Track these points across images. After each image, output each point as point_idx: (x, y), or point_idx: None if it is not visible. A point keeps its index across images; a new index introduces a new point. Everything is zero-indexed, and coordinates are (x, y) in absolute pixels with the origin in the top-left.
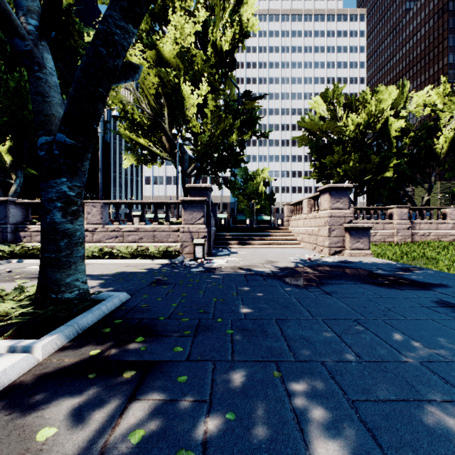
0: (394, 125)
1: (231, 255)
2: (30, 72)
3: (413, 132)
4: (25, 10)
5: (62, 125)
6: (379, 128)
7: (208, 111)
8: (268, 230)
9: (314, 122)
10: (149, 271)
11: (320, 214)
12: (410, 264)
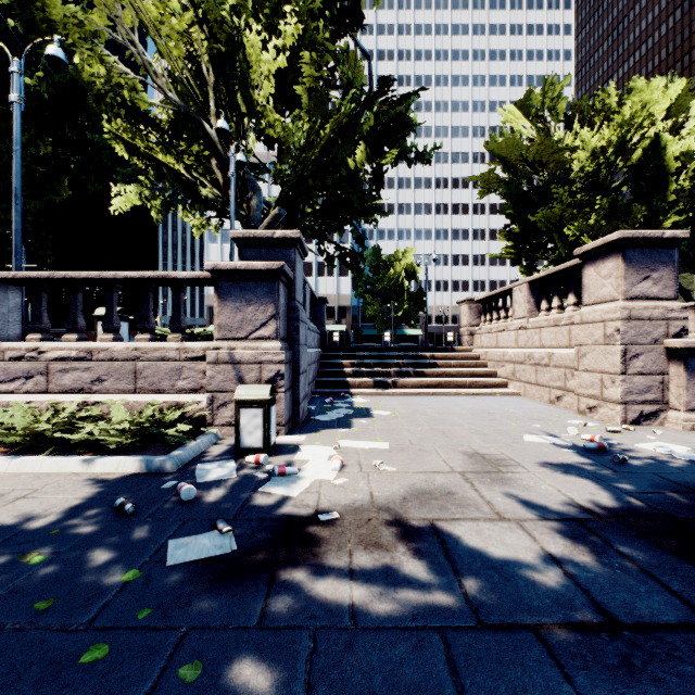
0: (674, 146)
1: (355, 424)
2: None
3: (691, 171)
4: None
5: None
6: (641, 155)
7: (303, 92)
8: (431, 354)
9: (516, 142)
10: None
11: (584, 313)
12: None
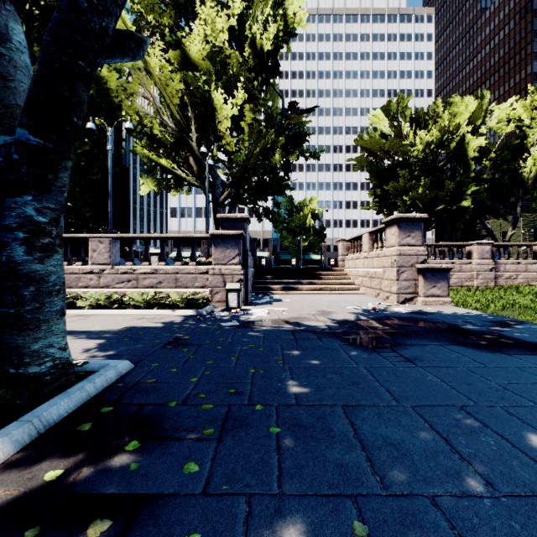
0: (472, 143)
1: (274, 303)
2: None
3: (494, 153)
4: None
5: (24, 116)
6: (454, 147)
7: (245, 125)
8: (319, 272)
9: (375, 140)
10: (167, 325)
11: (385, 252)
12: (502, 316)
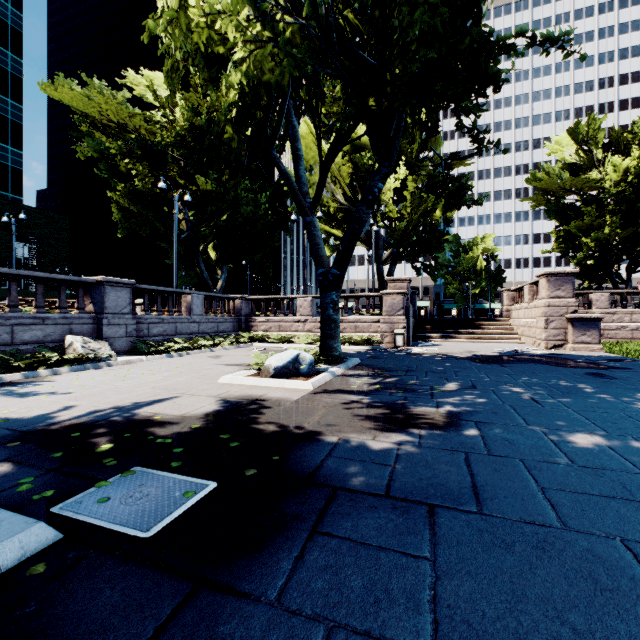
0: None
1: (431, 346)
2: (309, 231)
3: None
4: (304, 194)
5: (335, 265)
6: None
7: (406, 193)
8: (479, 322)
9: (551, 178)
10: (361, 352)
11: (537, 303)
12: None
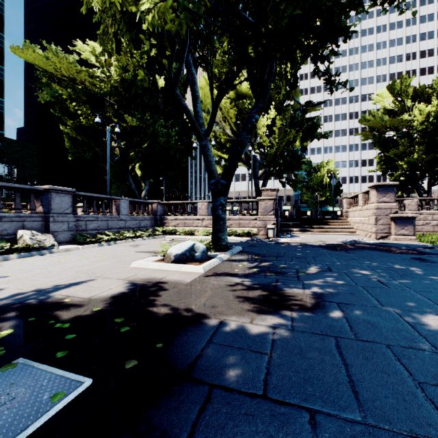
0: None
1: (293, 237)
2: (204, 152)
3: None
4: (200, 125)
5: (223, 177)
6: None
7: (275, 129)
8: (327, 220)
9: (376, 119)
10: (243, 242)
11: (369, 206)
12: None
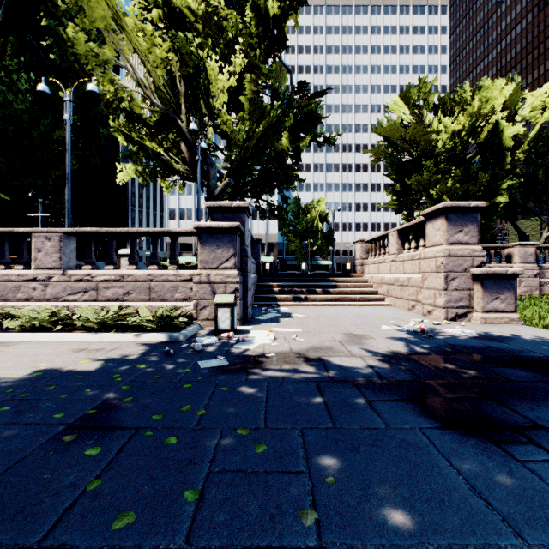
0: (508, 131)
1: (281, 321)
2: None
3: (526, 145)
4: None
5: None
6: (486, 136)
7: (246, 100)
8: (334, 279)
9: (396, 127)
10: (109, 367)
11: (426, 252)
12: None
